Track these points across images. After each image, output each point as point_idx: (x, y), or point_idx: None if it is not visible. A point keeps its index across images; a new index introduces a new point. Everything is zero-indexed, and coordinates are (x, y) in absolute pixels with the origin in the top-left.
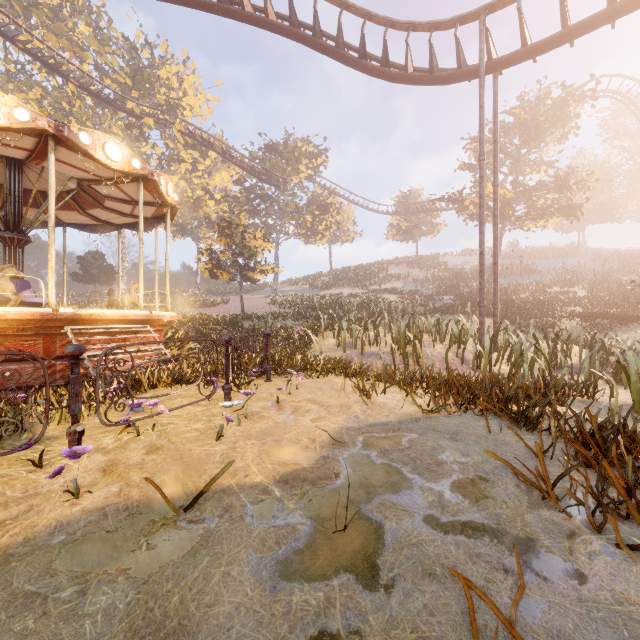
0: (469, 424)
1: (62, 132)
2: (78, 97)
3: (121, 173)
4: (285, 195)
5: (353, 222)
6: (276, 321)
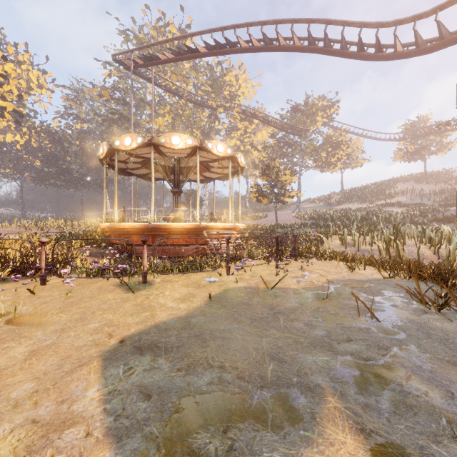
0: (411, 284)
1: (202, 145)
2: (185, 105)
3: (222, 157)
4: (305, 140)
5: (361, 151)
6: (299, 229)
